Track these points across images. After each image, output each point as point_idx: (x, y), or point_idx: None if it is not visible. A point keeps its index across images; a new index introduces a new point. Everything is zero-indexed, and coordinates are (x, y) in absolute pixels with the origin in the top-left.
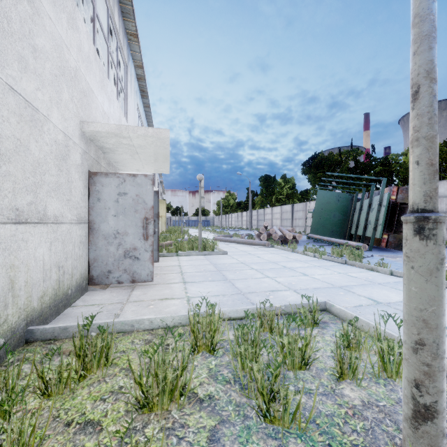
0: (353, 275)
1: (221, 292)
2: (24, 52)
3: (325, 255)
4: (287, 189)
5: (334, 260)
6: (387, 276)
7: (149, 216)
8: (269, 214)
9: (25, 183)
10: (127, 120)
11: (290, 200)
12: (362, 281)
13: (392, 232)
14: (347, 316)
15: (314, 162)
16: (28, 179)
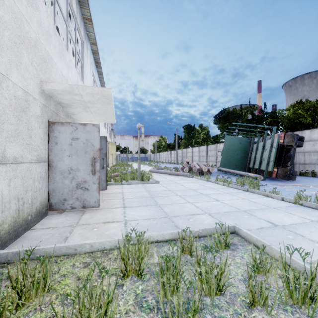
0: (253, 200)
1: (152, 216)
2: None
3: (231, 184)
4: (203, 135)
5: (238, 188)
6: (279, 202)
7: (96, 156)
8: (190, 153)
9: None
10: (84, 83)
11: (205, 142)
12: (261, 206)
13: (280, 167)
14: (253, 239)
15: (223, 115)
16: None
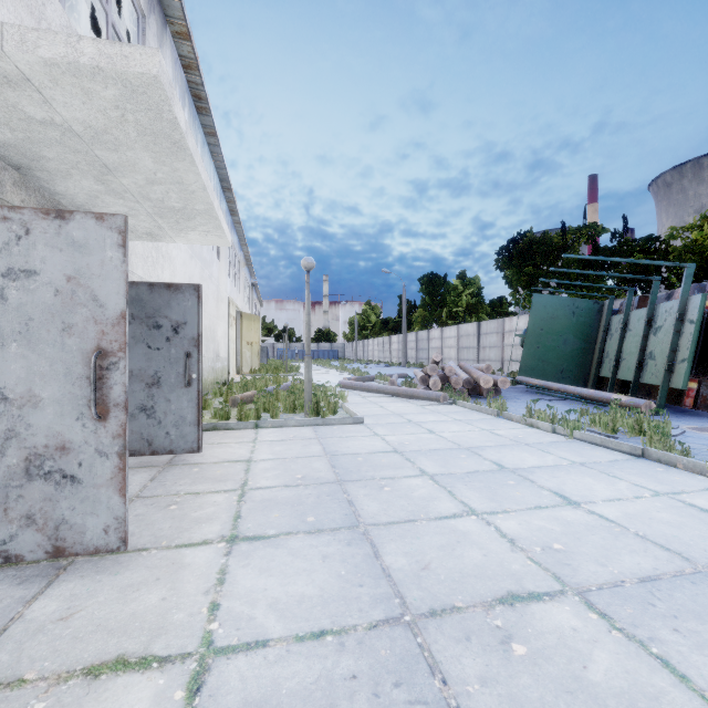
0: (702, 505)
1: (334, 612)
2: None
3: (579, 429)
4: (468, 297)
5: (608, 444)
6: None
7: (112, 346)
8: (438, 340)
9: None
10: None
11: (472, 314)
12: None
13: (707, 377)
14: None
15: (518, 248)
16: None
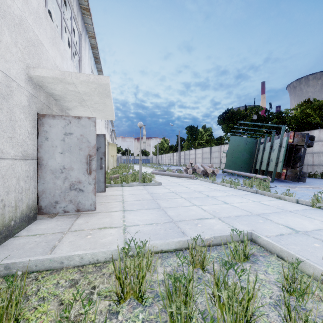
0: (265, 203)
1: (155, 221)
2: None
3: (239, 185)
4: (206, 136)
5: (246, 189)
6: (294, 204)
7: (92, 154)
8: (193, 154)
9: None
10: None
11: (208, 144)
12: (275, 209)
13: (289, 168)
14: (275, 248)
15: (227, 115)
16: None
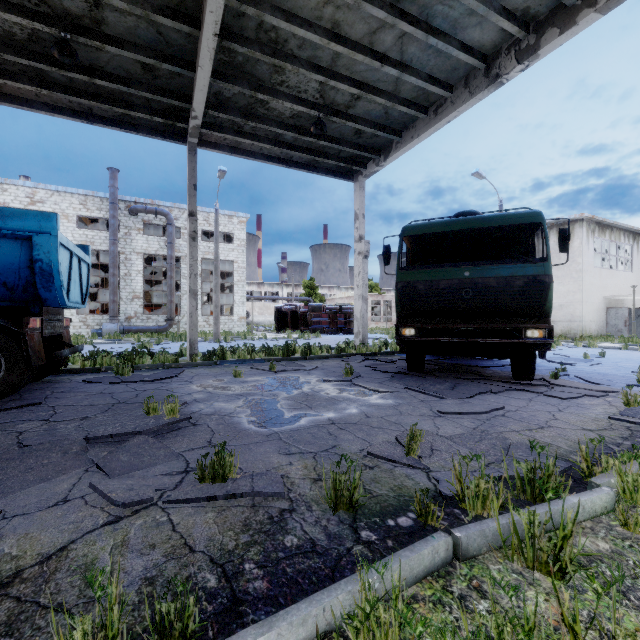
0: None
1: None
2: (591, 294)
3: None
4: None
5: None
6: None
7: (626, 320)
8: None
9: (591, 315)
10: (632, 271)
11: None
12: None
13: None
14: None
15: None
16: (591, 315)
